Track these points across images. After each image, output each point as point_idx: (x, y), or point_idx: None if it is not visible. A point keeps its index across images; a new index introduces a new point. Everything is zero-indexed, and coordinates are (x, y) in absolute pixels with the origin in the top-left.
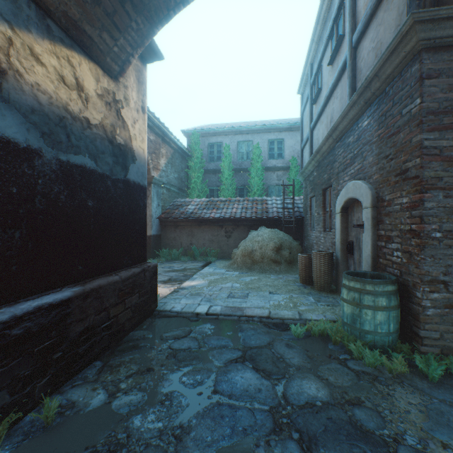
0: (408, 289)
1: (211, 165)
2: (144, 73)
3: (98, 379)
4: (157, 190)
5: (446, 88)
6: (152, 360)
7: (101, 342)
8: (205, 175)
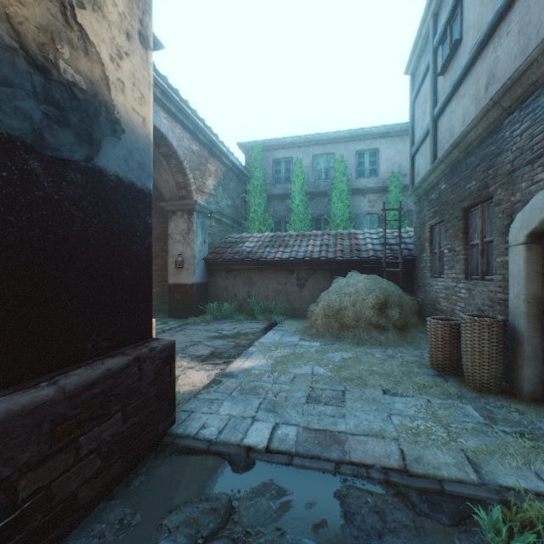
0: None
1: (276, 189)
2: None
3: None
4: (202, 221)
5: None
6: None
7: None
8: (269, 202)
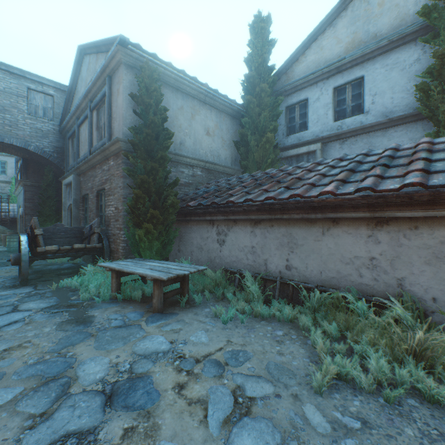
0: None
1: None
2: None
3: None
4: None
5: (31, 194)
6: None
7: None
8: None
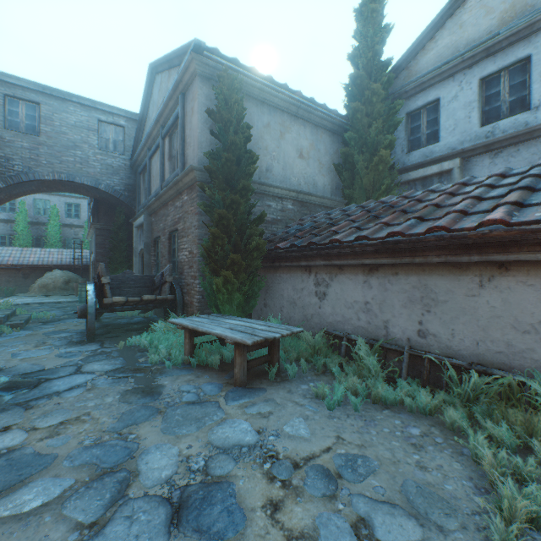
0: None
1: (3, 215)
2: None
3: None
4: None
5: (102, 239)
6: None
7: None
8: None
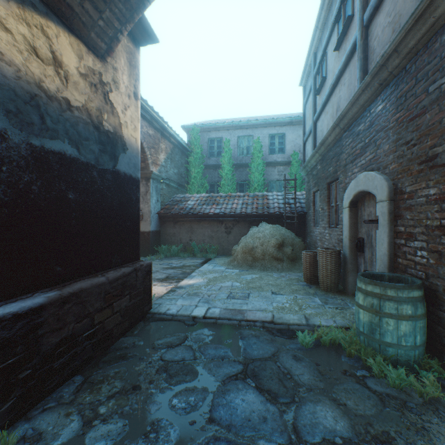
0: (436, 294)
1: (211, 161)
2: (137, 57)
3: (75, 400)
4: (156, 186)
5: None
6: (140, 375)
7: (83, 353)
8: (205, 170)
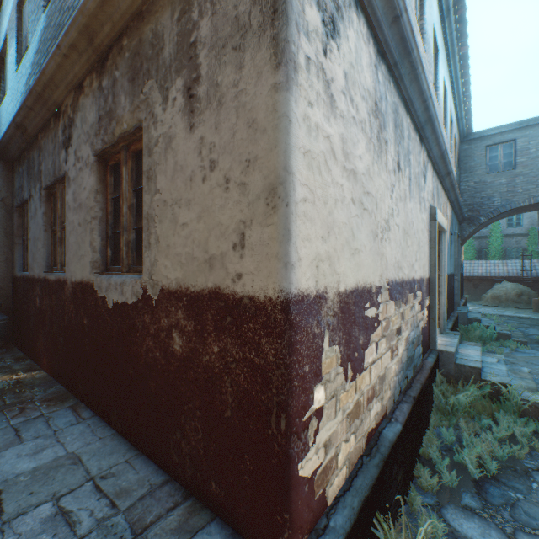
0: None
1: None
2: None
3: None
4: None
5: None
6: None
7: None
8: None
